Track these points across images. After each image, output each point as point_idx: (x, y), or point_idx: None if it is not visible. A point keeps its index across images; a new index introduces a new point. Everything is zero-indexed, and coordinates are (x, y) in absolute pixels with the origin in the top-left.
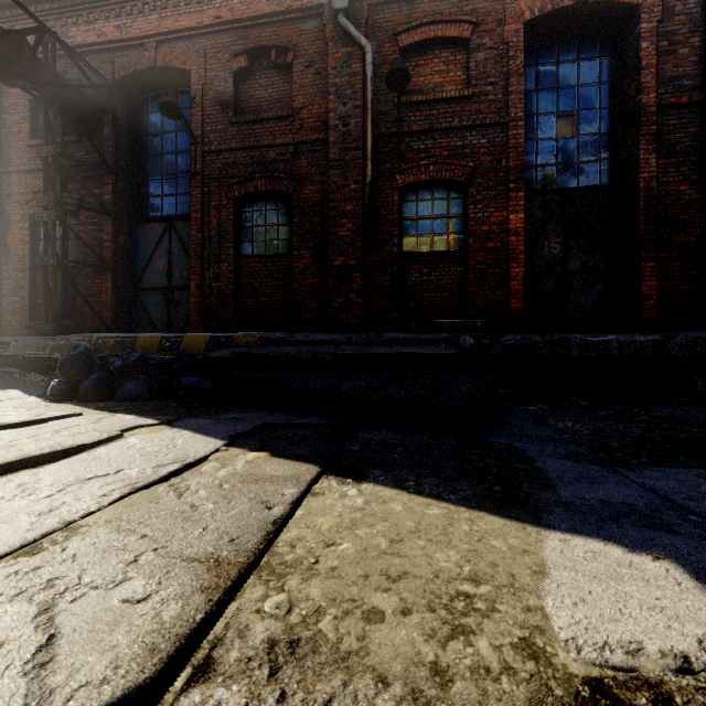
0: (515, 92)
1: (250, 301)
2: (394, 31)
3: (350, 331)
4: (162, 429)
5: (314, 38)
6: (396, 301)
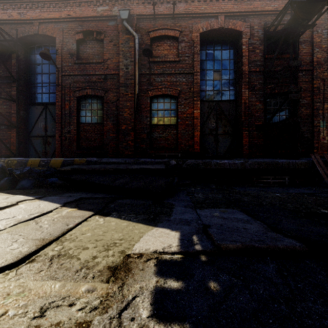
0: (196, 61)
1: (84, 143)
2: (147, 30)
3: (129, 157)
4: (36, 201)
5: (113, 29)
6: (148, 145)
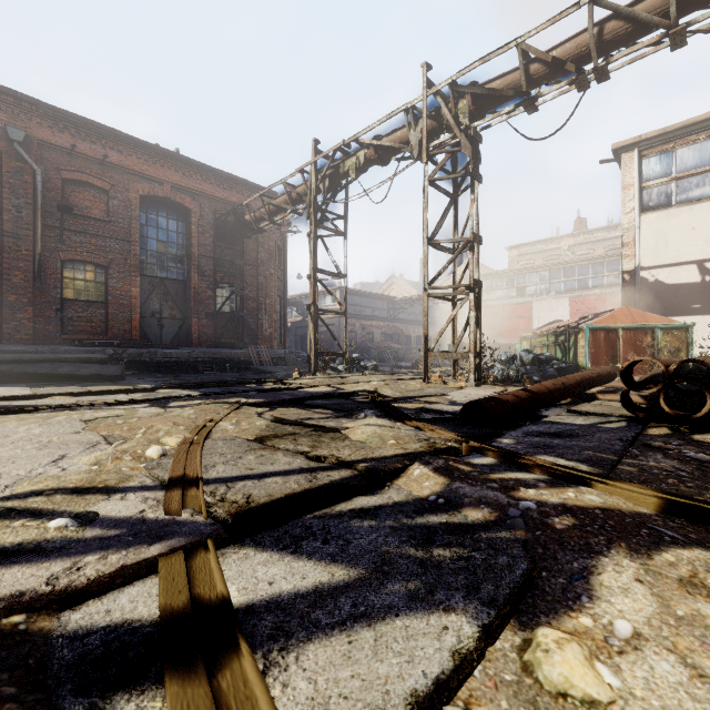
0: (135, 228)
1: None
2: (58, 167)
3: (23, 343)
4: None
5: None
6: (60, 326)
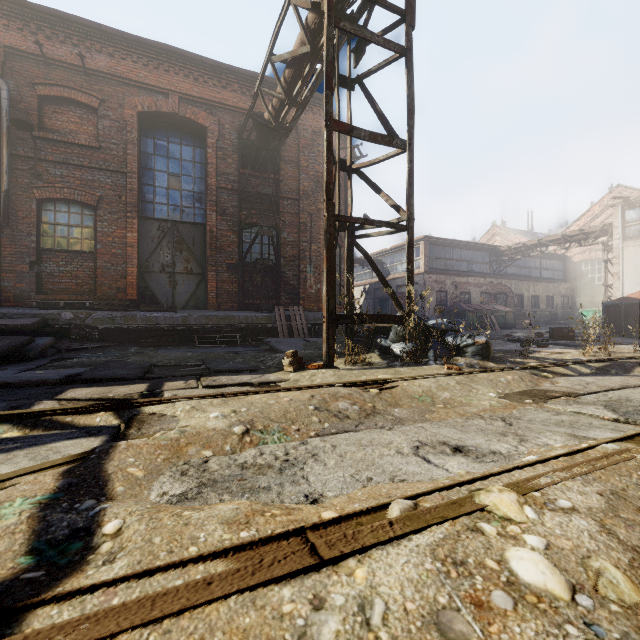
0: (132, 154)
1: None
2: (31, 80)
3: None
4: None
5: None
6: (34, 284)
